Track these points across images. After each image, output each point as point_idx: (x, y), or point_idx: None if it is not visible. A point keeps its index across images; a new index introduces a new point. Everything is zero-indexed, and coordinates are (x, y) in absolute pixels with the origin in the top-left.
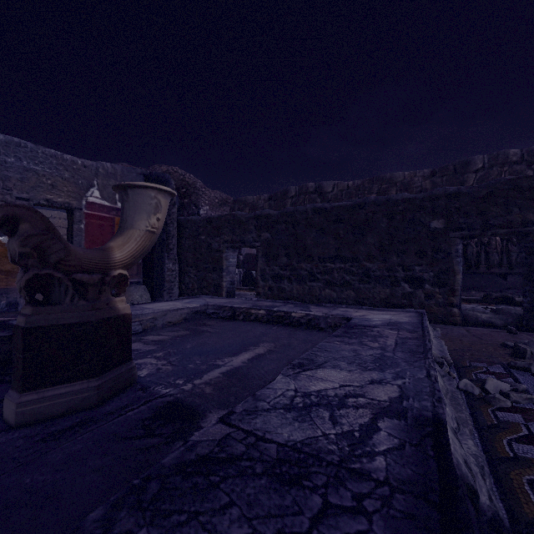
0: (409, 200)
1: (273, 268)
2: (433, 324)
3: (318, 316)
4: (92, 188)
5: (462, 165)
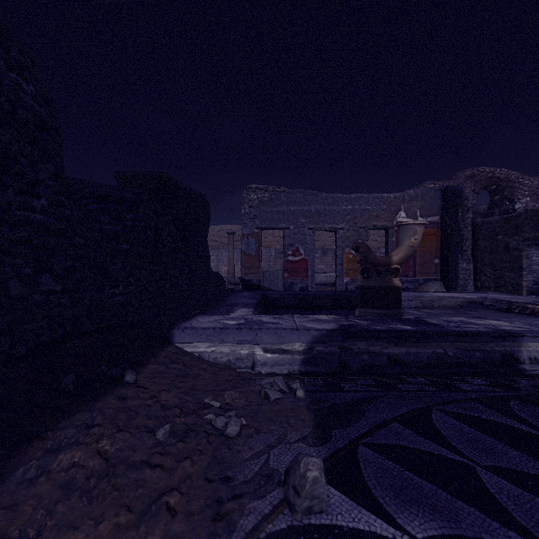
0: None
1: None
2: None
3: None
4: (400, 212)
5: None
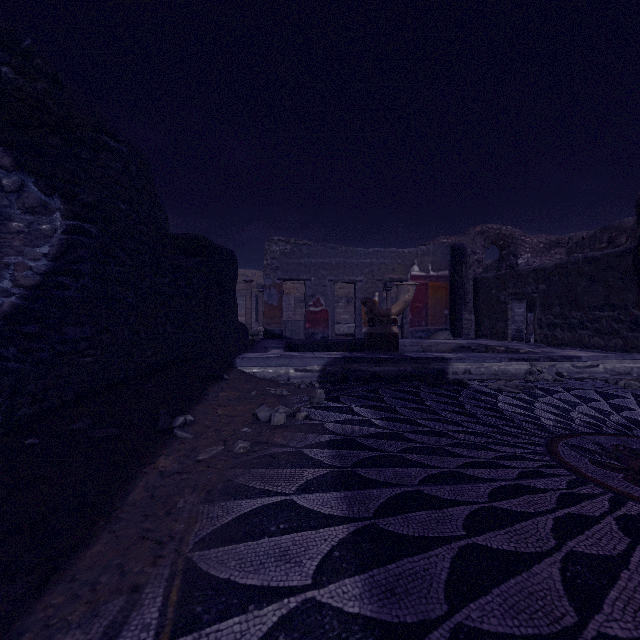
0: None
1: (548, 317)
2: None
3: (535, 352)
4: (414, 266)
5: None
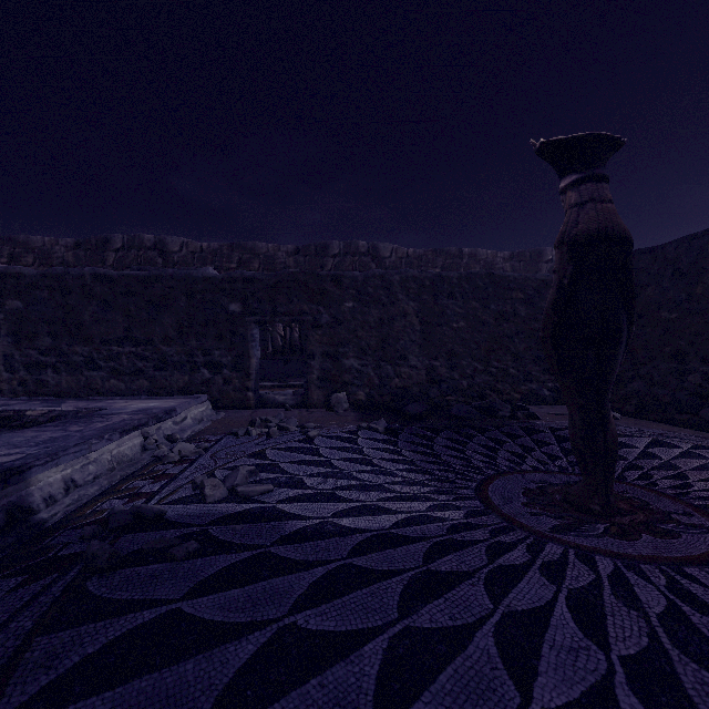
0: (209, 279)
1: (27, 352)
2: (230, 410)
3: (67, 412)
4: None
5: (323, 248)
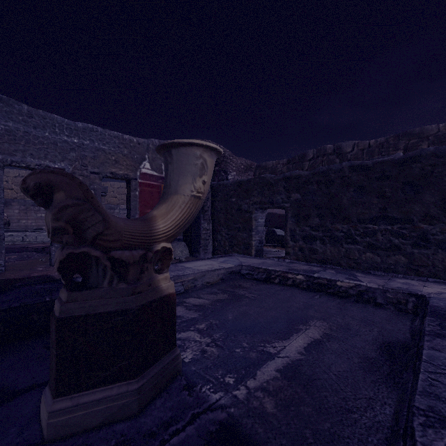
0: None
1: (303, 228)
2: None
3: (372, 288)
4: (144, 162)
5: None
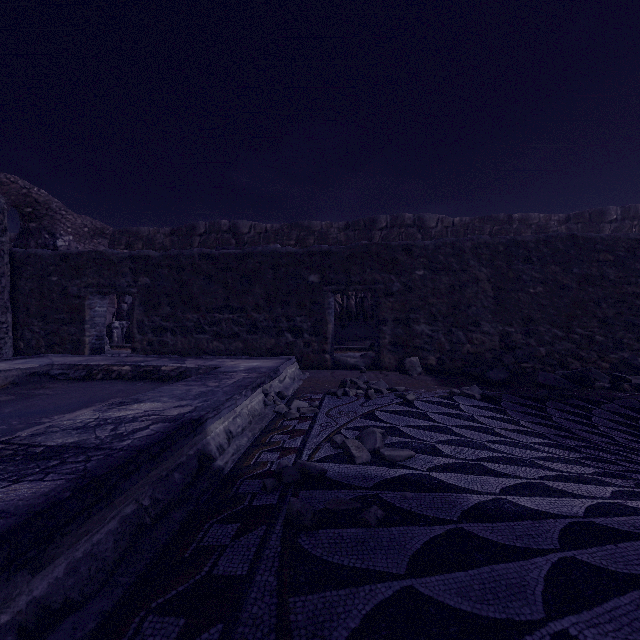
0: (292, 254)
1: (153, 319)
2: (310, 370)
3: (190, 368)
4: None
5: (371, 222)
